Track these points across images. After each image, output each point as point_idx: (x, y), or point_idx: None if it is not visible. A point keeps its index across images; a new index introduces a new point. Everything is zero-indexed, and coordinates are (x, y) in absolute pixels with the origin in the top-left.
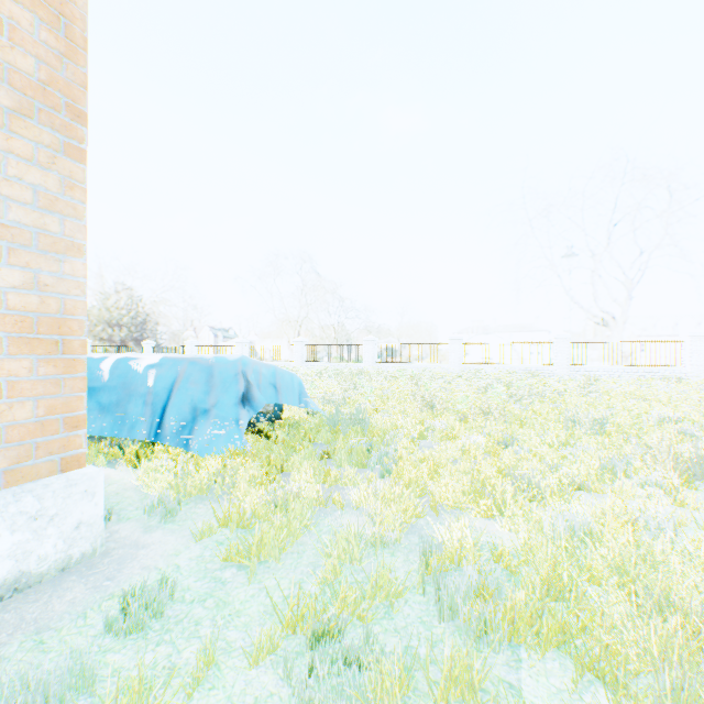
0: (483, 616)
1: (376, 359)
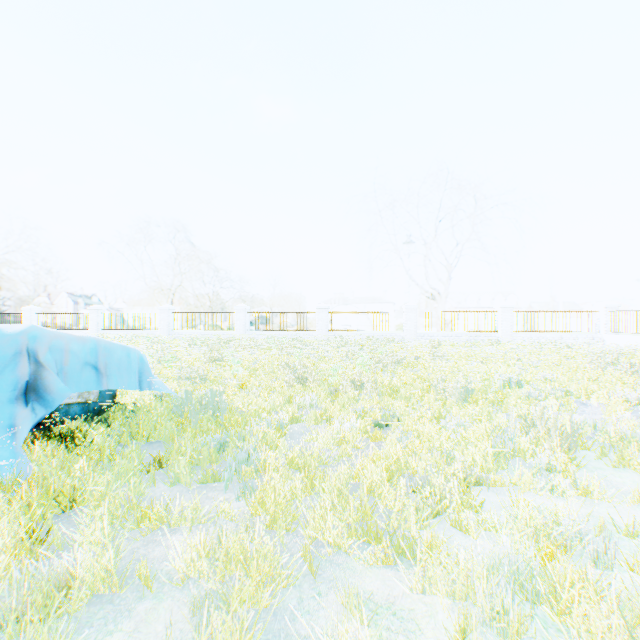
0: None
1: (248, 327)
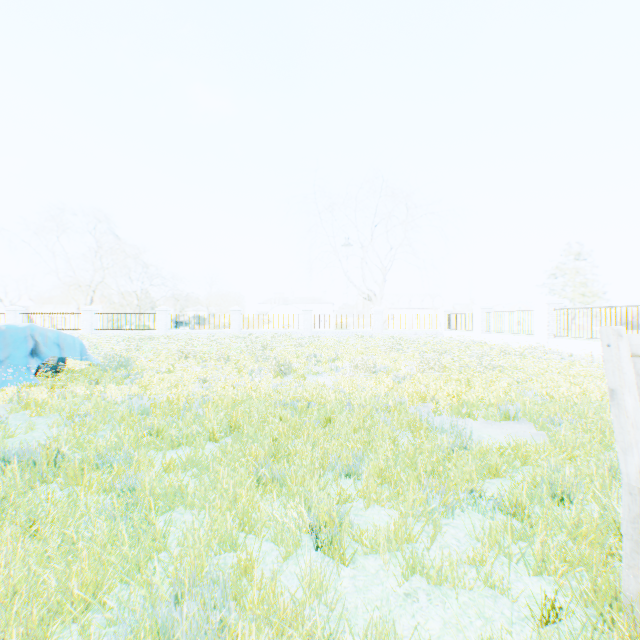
0: (142, 405)
1: (170, 326)
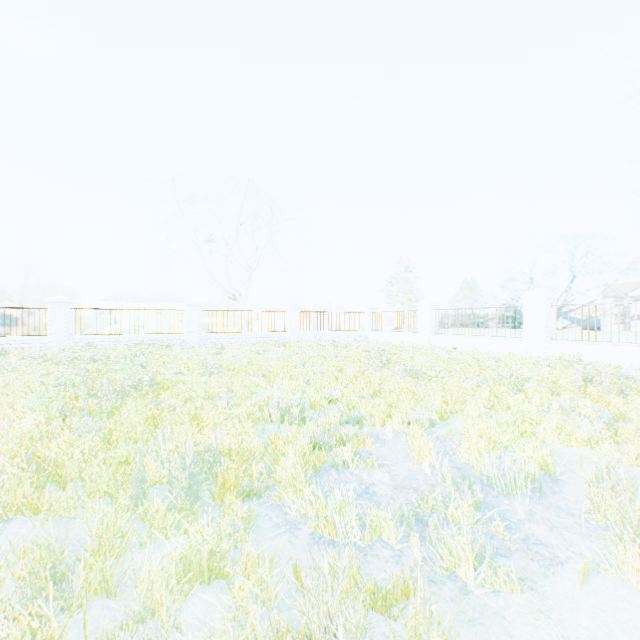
0: None
1: None
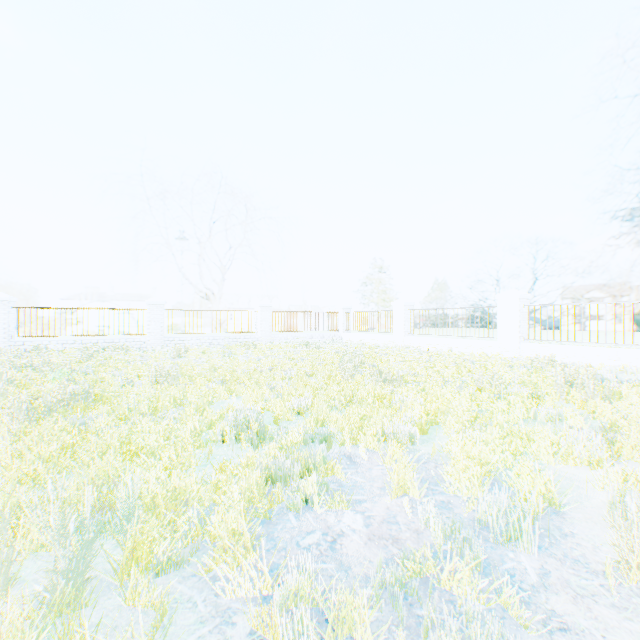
0: None
1: None
